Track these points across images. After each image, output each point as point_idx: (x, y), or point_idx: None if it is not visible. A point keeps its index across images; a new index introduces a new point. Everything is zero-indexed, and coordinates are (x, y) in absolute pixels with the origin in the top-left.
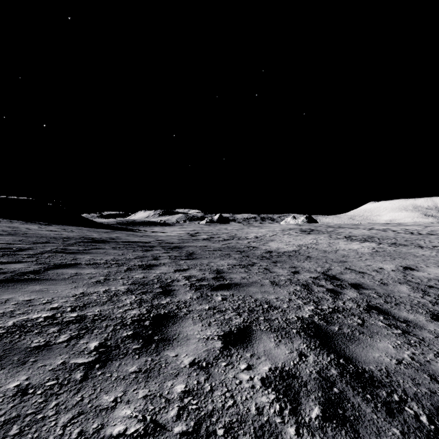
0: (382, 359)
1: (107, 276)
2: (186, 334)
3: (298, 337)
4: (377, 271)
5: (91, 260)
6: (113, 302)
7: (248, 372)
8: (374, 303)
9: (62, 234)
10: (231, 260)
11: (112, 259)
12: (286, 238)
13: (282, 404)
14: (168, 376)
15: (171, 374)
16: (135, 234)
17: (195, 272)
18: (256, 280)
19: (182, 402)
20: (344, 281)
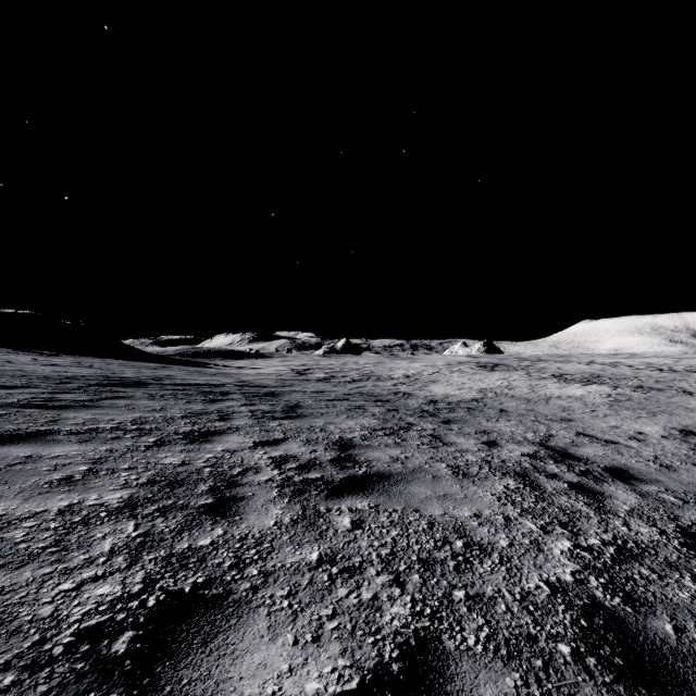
0: None
1: (98, 461)
2: None
3: (590, 687)
4: (637, 438)
5: (87, 424)
6: (63, 549)
7: None
8: (688, 523)
9: (66, 372)
10: (367, 420)
11: (133, 420)
12: (456, 377)
13: None
14: None
15: None
16: (203, 371)
17: (297, 447)
18: (420, 465)
19: None
20: (591, 463)
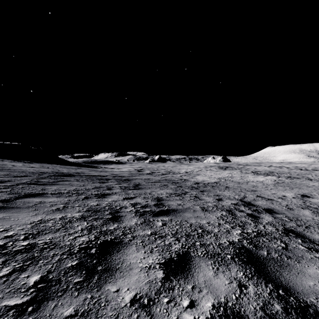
0: (318, 288)
1: (66, 203)
2: (129, 262)
3: (234, 264)
4: (282, 198)
5: (56, 190)
6: (66, 228)
7: (192, 311)
8: (288, 226)
9: (39, 170)
10: (168, 190)
11: (74, 189)
12: (208, 173)
13: None
14: None
15: (110, 318)
16: (96, 170)
17: (140, 200)
18: (189, 207)
19: None
20: (259, 207)
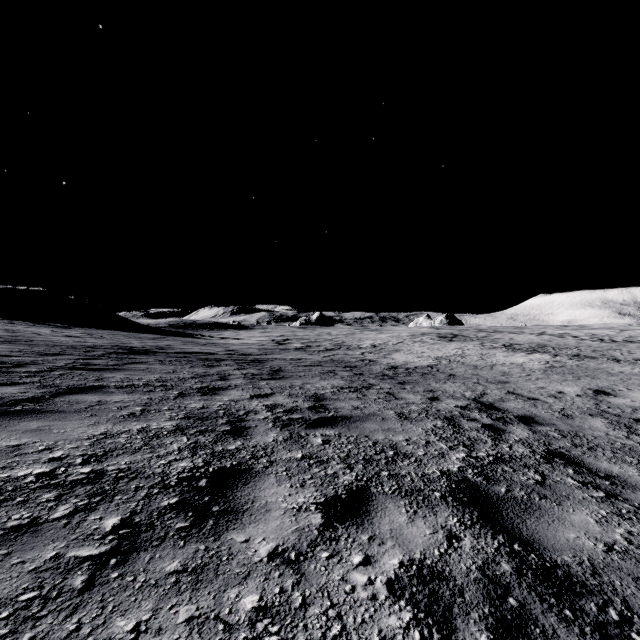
0: (581, 542)
1: (146, 405)
2: (264, 501)
3: (444, 506)
4: (555, 396)
5: (125, 381)
6: (152, 447)
7: (366, 570)
8: (556, 447)
9: (85, 342)
10: (337, 381)
11: (156, 379)
12: (417, 347)
13: (425, 630)
14: (231, 578)
15: (237, 576)
16: (195, 341)
17: (283, 399)
18: (374, 412)
19: (253, 631)
20: (508, 412)
